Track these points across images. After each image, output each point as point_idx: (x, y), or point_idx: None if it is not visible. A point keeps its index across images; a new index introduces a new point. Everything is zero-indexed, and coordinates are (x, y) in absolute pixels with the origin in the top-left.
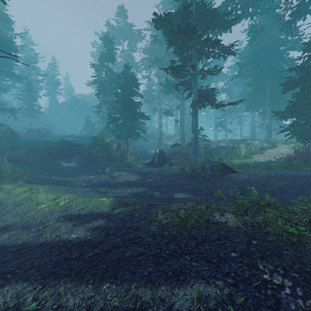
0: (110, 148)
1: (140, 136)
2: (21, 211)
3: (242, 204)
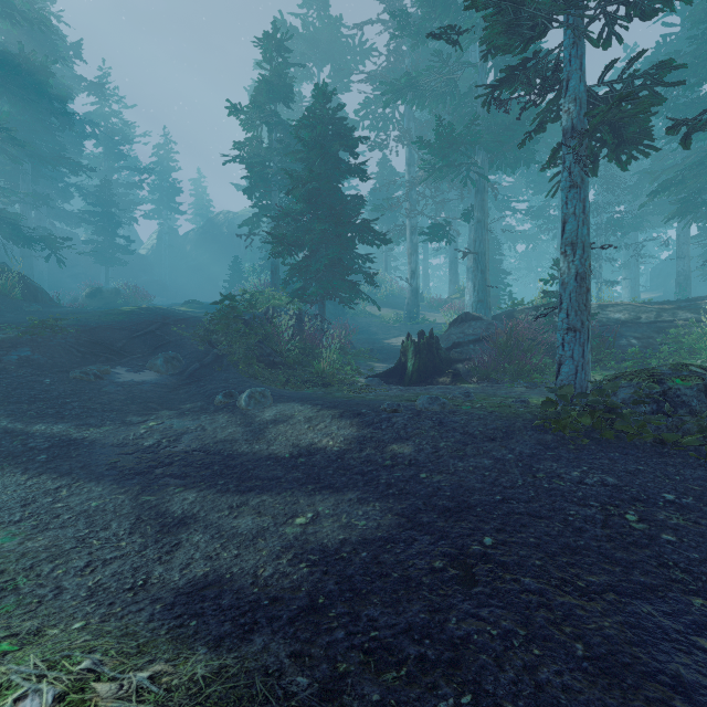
0: (273, 328)
1: (359, 295)
2: None
3: None
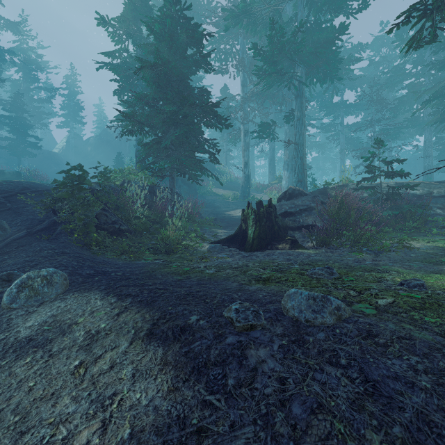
0: (123, 198)
1: (205, 171)
2: None
3: None
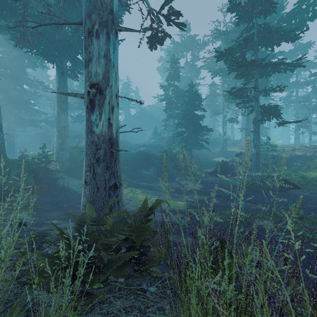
0: (177, 158)
1: (203, 147)
2: (133, 204)
3: (275, 215)
